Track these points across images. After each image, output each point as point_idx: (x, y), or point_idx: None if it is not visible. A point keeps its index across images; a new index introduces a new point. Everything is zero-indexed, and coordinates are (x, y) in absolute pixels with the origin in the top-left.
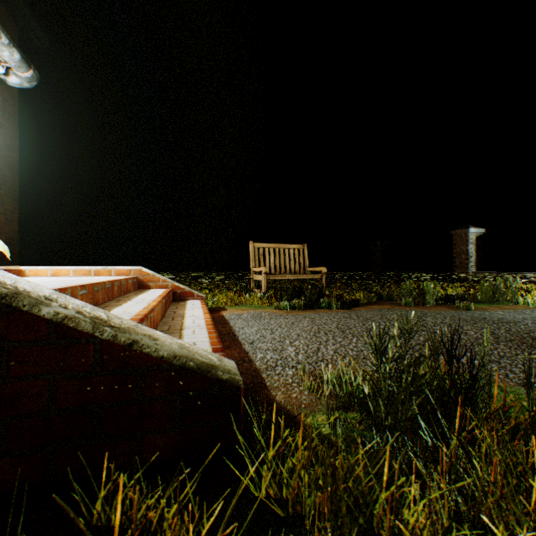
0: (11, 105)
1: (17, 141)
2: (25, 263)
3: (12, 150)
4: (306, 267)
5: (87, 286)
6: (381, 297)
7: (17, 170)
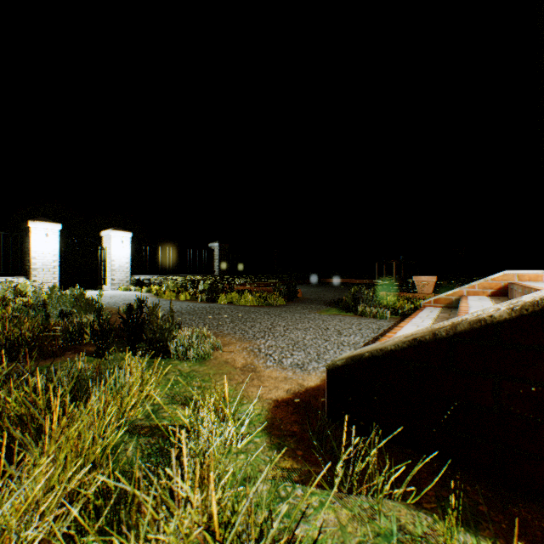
0: None
1: None
2: None
3: None
4: None
5: (521, 287)
6: None
7: None
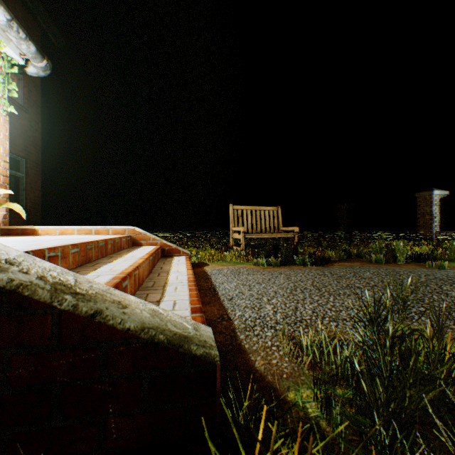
0: (35, 94)
1: (39, 123)
2: (47, 223)
3: (35, 131)
4: (279, 227)
5: (79, 244)
6: (350, 255)
7: (39, 147)
